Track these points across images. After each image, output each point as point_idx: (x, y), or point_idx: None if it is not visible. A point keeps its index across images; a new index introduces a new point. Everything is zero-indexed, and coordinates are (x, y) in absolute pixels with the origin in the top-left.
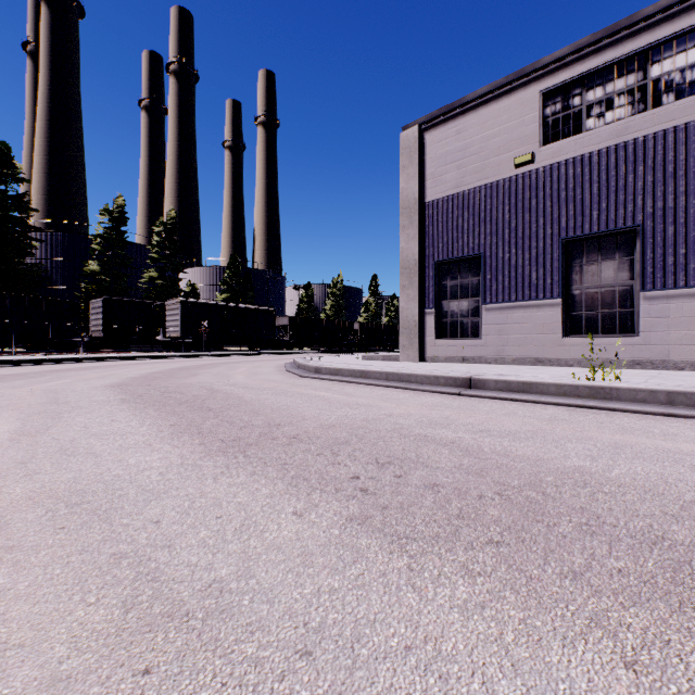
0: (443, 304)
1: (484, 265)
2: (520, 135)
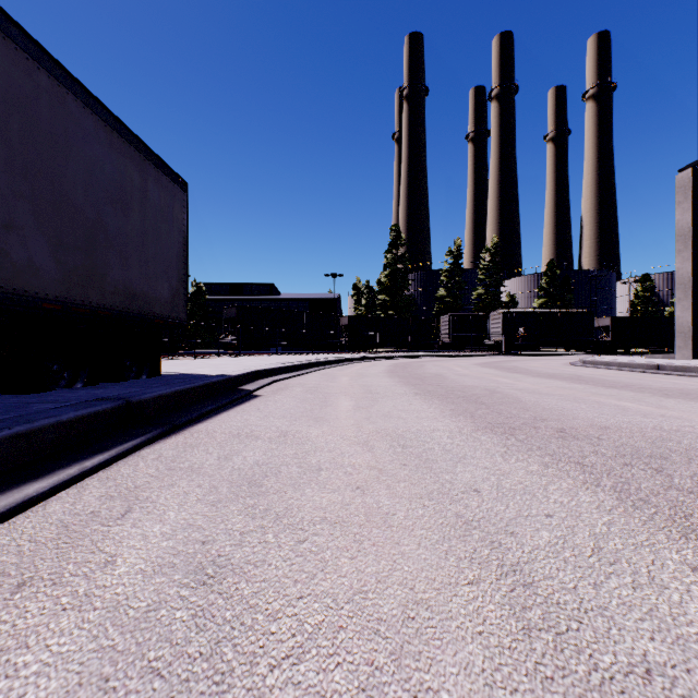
0: None
1: None
2: None
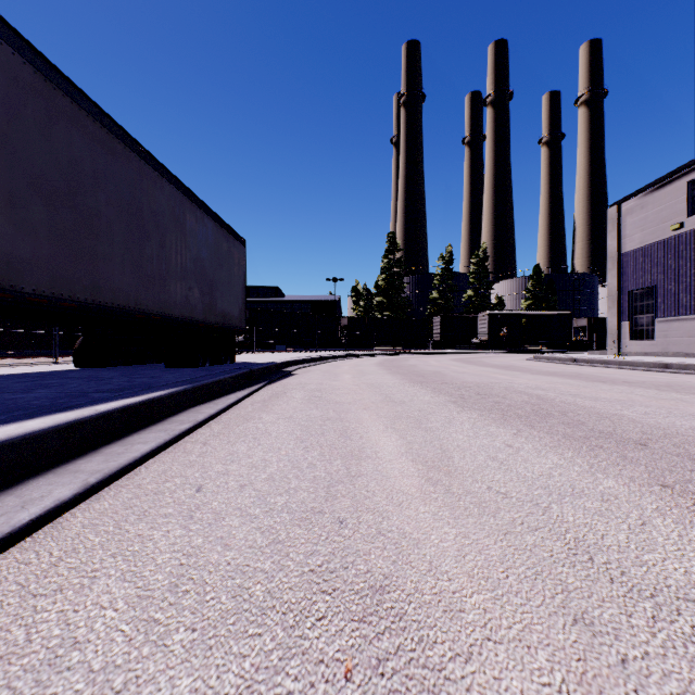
0: (635, 318)
1: (656, 293)
2: (676, 210)
